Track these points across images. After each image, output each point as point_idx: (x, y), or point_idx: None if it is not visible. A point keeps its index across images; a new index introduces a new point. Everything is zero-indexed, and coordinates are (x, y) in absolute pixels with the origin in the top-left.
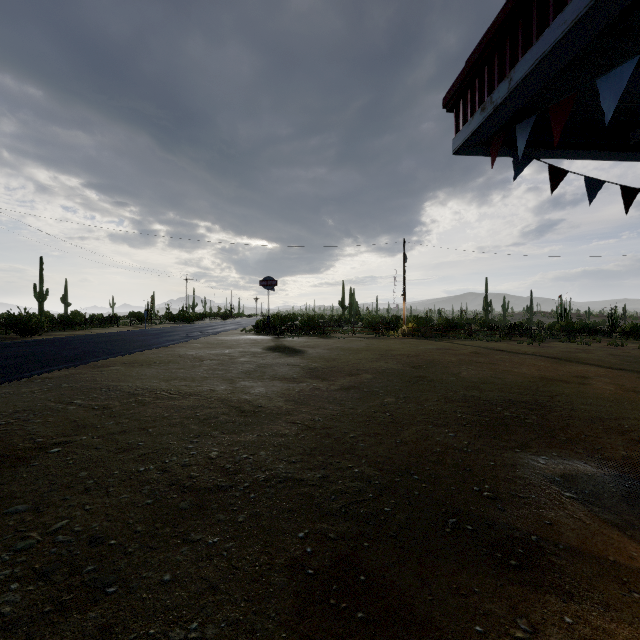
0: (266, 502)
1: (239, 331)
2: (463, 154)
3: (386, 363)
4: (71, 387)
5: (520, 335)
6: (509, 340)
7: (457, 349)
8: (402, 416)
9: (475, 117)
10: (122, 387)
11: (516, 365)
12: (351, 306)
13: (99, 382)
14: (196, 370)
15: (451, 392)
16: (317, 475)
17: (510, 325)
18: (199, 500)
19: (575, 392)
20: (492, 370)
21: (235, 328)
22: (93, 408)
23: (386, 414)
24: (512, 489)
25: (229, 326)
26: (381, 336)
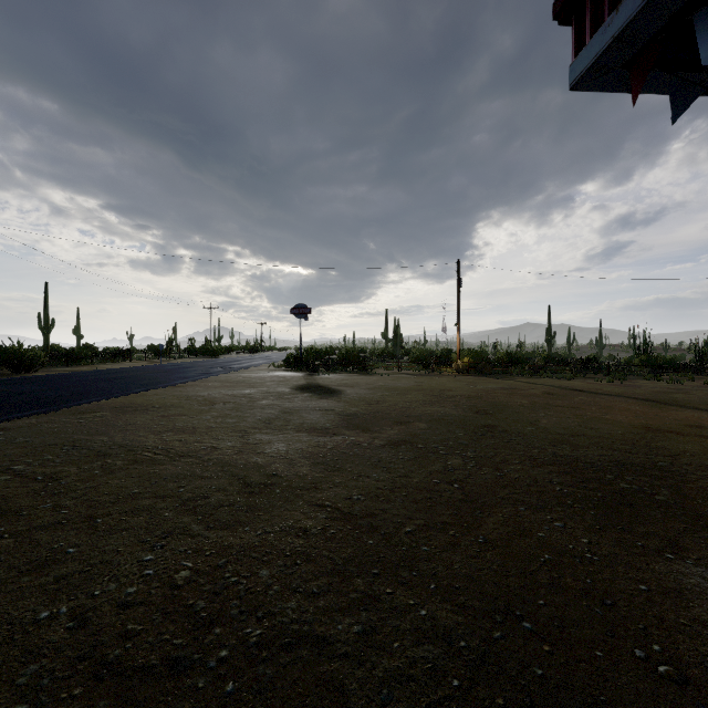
0: (253, 707)
1: (267, 366)
2: (587, 88)
3: (442, 407)
4: (26, 443)
5: (595, 371)
6: (583, 377)
7: (525, 389)
8: (477, 489)
9: (623, 7)
10: (93, 443)
11: (605, 410)
12: (395, 338)
13: (68, 435)
14: (202, 417)
15: (535, 449)
16: (354, 628)
17: (582, 360)
18: (120, 705)
19: (701, 449)
20: (578, 417)
21: (263, 363)
22: (35, 478)
23: (453, 486)
24: (703, 654)
25: (257, 361)
26: (431, 372)
